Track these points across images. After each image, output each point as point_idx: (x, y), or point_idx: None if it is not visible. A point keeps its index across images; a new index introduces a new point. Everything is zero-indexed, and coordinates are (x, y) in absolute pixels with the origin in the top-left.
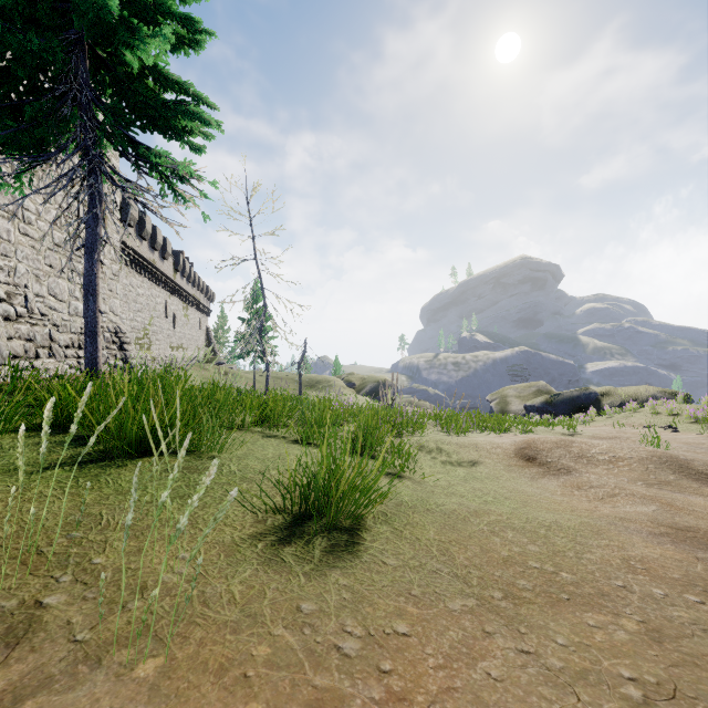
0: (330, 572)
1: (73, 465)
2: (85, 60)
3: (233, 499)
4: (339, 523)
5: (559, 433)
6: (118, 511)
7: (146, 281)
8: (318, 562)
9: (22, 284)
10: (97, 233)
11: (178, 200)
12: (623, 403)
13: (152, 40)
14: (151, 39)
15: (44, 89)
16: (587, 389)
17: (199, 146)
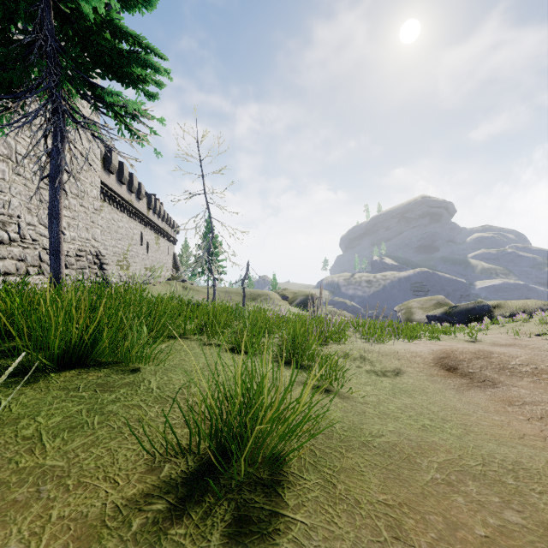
0: None
1: None
2: (50, 14)
3: None
4: (254, 472)
5: (462, 339)
6: None
7: (125, 216)
8: None
9: (16, 215)
10: (60, 165)
11: (134, 139)
12: (513, 314)
13: None
14: None
15: (15, 40)
16: (481, 302)
17: (152, 93)
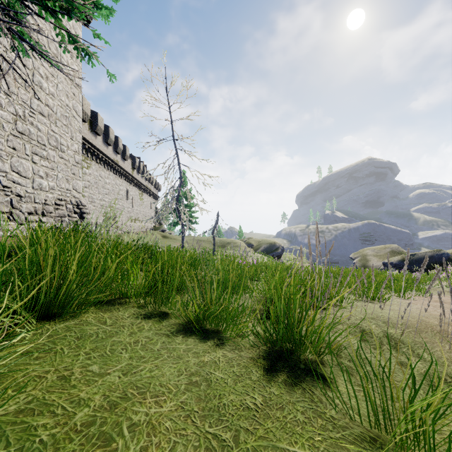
0: None
1: None
2: None
3: None
4: None
5: (445, 291)
6: None
7: (112, 174)
8: None
9: None
10: None
11: (81, 56)
12: None
13: None
14: None
15: None
16: (440, 251)
17: (105, 6)
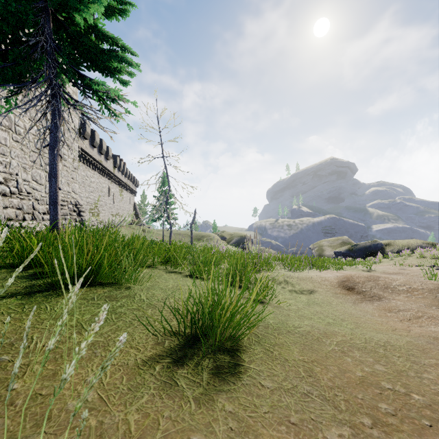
0: (216, 396)
1: (25, 294)
2: (50, 22)
3: (123, 346)
4: (221, 345)
5: (360, 269)
6: (47, 335)
7: (96, 173)
8: (206, 385)
9: (15, 173)
10: (57, 137)
11: (112, 116)
12: (399, 250)
13: (92, 5)
14: (91, 4)
15: (23, 41)
16: (376, 241)
17: (125, 81)
